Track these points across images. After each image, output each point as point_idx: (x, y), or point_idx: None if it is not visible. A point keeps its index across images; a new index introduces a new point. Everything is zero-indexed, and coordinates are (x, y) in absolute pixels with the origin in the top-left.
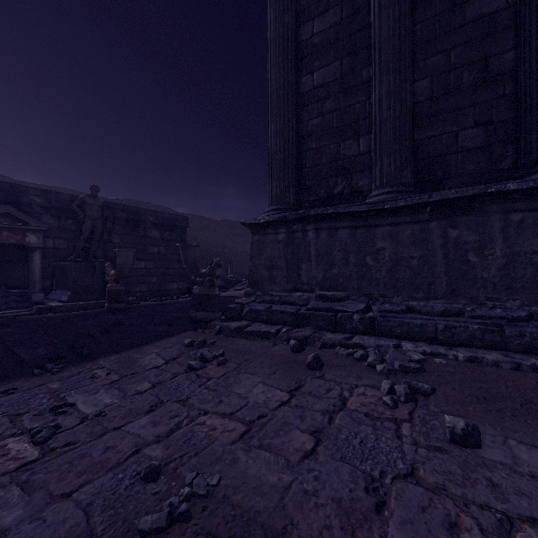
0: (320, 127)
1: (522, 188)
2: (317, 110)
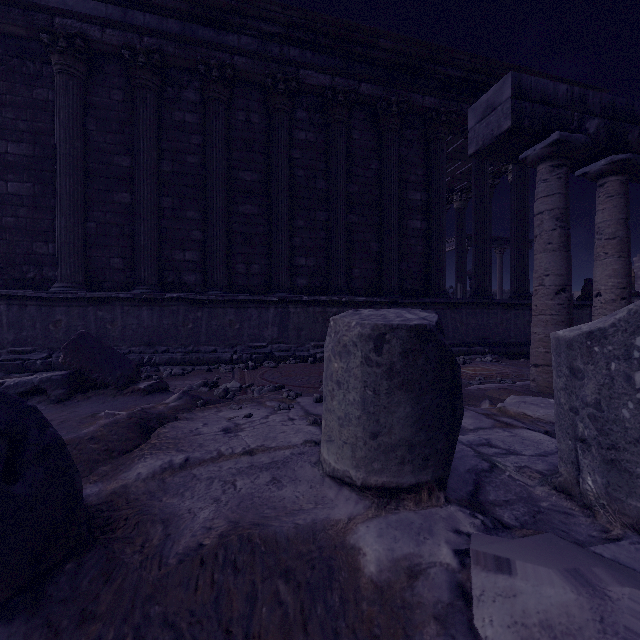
0: (15, 225)
1: (125, 297)
2: (11, 212)
